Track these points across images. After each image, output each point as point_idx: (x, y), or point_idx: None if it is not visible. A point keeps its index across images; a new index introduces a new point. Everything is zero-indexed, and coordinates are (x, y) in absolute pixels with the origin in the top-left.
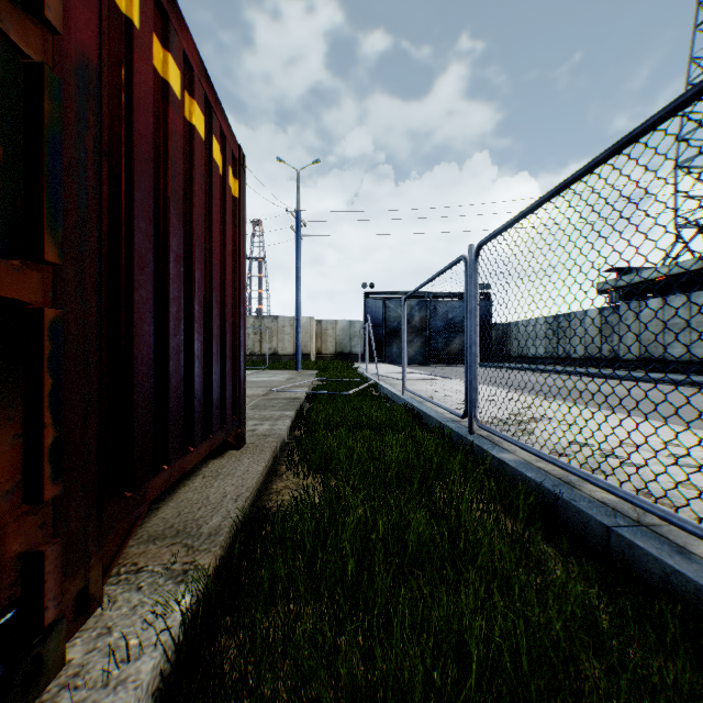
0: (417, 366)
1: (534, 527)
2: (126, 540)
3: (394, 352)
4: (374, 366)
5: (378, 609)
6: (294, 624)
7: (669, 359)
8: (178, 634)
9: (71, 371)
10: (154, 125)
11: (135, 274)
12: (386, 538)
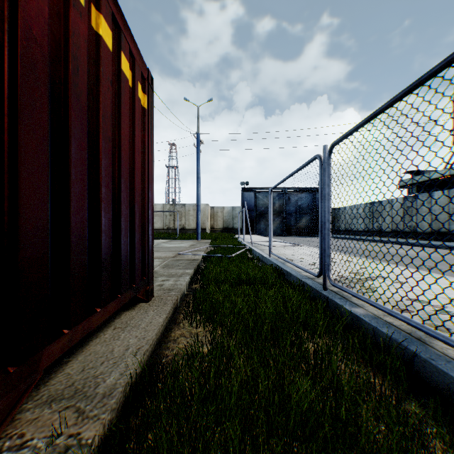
0: (277, 236)
1: (401, 387)
2: (9, 416)
3: (262, 227)
4: (248, 236)
5: None
6: None
7: (453, 232)
8: None
9: None
10: (52, 19)
11: (22, 150)
12: (267, 405)
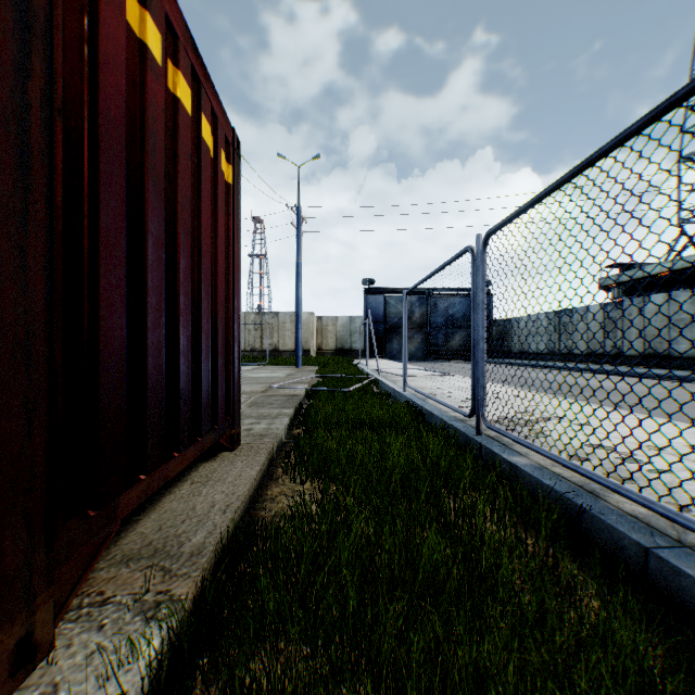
0: (418, 362)
1: (558, 546)
2: (90, 567)
3: (395, 348)
4: (374, 362)
5: (384, 656)
6: (283, 677)
7: (675, 355)
8: (141, 690)
9: (7, 371)
10: (128, 90)
11: (102, 257)
12: (391, 561)
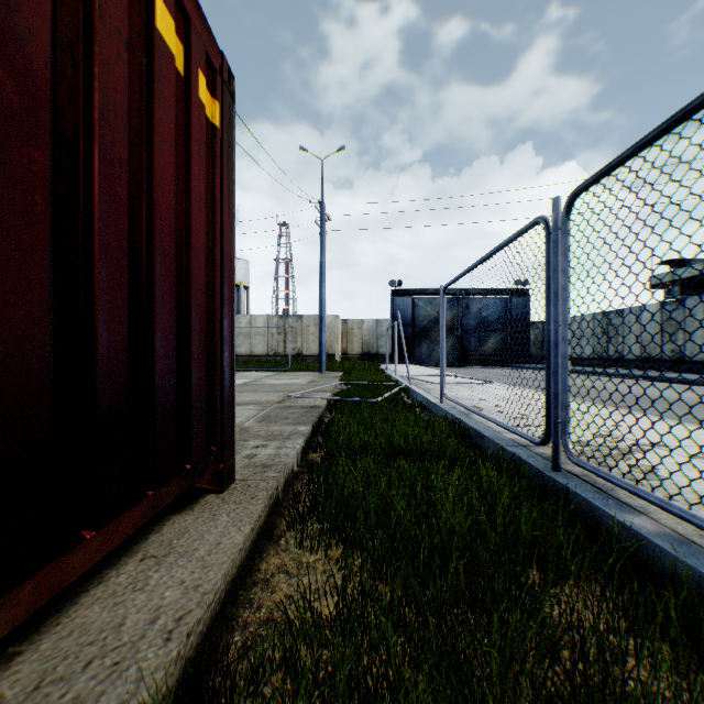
0: (449, 367)
1: None
2: None
3: (424, 352)
4: (402, 367)
5: None
6: None
7: None
8: None
9: None
10: None
11: None
12: None
